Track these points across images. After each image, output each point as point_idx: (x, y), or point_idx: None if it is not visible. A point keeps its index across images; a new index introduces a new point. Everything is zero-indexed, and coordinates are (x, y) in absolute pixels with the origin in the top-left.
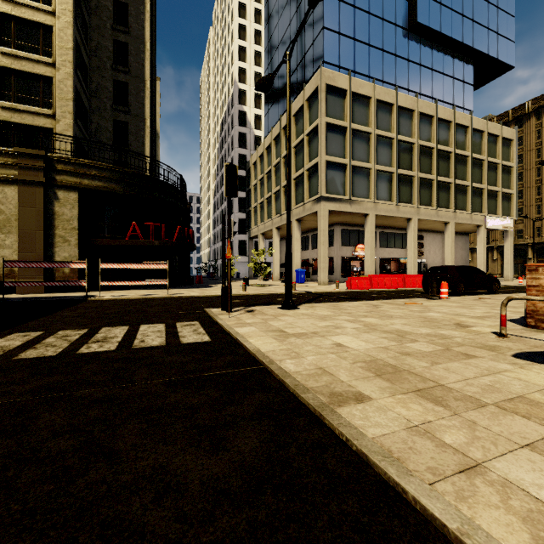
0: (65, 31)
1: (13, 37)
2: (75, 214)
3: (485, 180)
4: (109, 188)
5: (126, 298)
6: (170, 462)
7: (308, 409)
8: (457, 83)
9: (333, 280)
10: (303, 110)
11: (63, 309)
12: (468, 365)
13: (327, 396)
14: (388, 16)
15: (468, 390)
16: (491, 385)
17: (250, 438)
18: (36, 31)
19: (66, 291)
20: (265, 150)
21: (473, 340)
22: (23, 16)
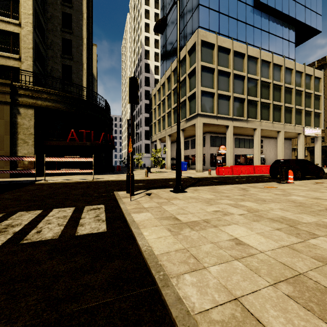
0: (27, 2)
1: None
2: (32, 124)
3: (304, 104)
4: (55, 106)
5: (63, 182)
6: None
7: None
8: (285, 42)
9: (205, 168)
10: (186, 58)
11: (7, 192)
12: None
13: None
14: None
15: None
16: None
17: None
18: (8, 3)
19: (26, 176)
20: (161, 86)
21: None
22: None
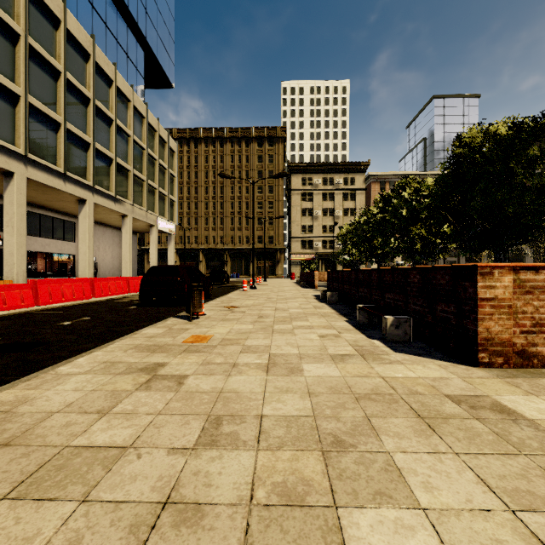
0: None
1: None
2: None
3: (158, 181)
4: None
5: None
6: None
7: None
8: (131, 65)
9: None
10: None
11: None
12: None
13: None
14: None
15: None
16: None
17: None
18: None
19: None
20: None
21: None
22: None
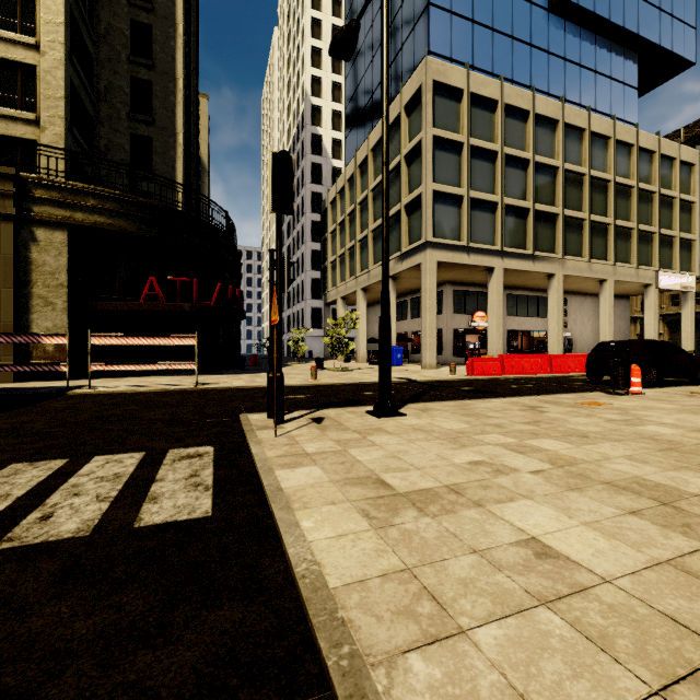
0: None
1: None
2: (62, 264)
3: (657, 221)
4: (115, 226)
5: (128, 391)
6: None
7: None
8: (616, 86)
9: (442, 361)
10: (401, 120)
11: None
12: None
13: None
14: None
15: None
16: None
17: None
18: None
19: (49, 378)
20: (347, 183)
21: None
22: None
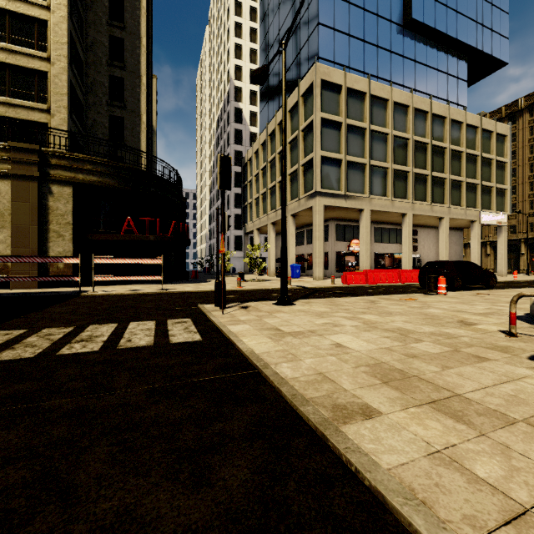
0: (59, 25)
1: (7, 32)
2: (69, 209)
3: (479, 176)
4: (103, 182)
5: (119, 294)
6: (139, 504)
7: (309, 426)
8: (451, 79)
9: (328, 275)
10: (299, 105)
11: (53, 305)
12: (483, 370)
13: (330, 410)
14: (382, 12)
15: (490, 402)
16: (515, 395)
17: (239, 467)
18: (31, 26)
19: (60, 286)
20: (261, 146)
21: (482, 340)
22: (18, 10)
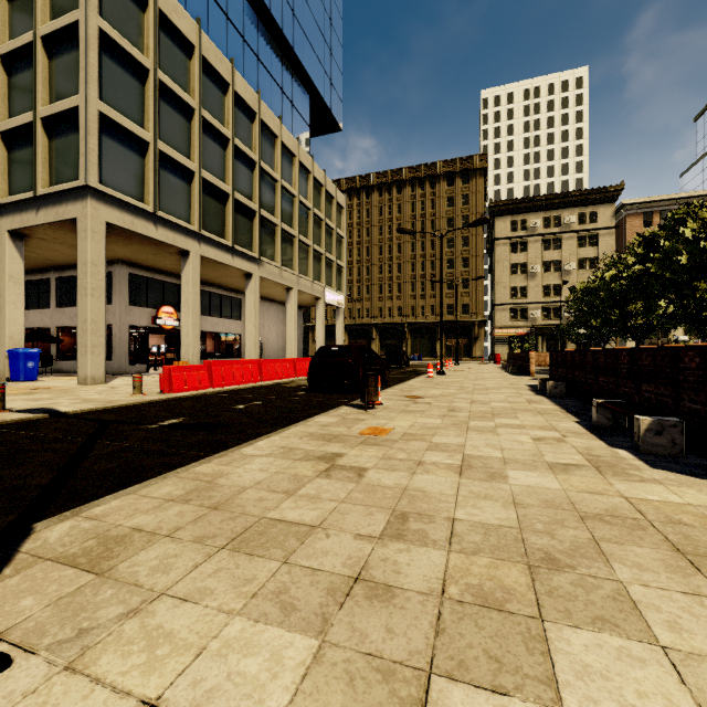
0: None
1: None
2: None
3: (324, 245)
4: None
5: None
6: None
7: None
8: (296, 114)
9: (112, 369)
10: None
11: None
12: None
13: None
14: None
15: None
16: None
17: None
18: None
19: None
20: None
21: None
22: None
